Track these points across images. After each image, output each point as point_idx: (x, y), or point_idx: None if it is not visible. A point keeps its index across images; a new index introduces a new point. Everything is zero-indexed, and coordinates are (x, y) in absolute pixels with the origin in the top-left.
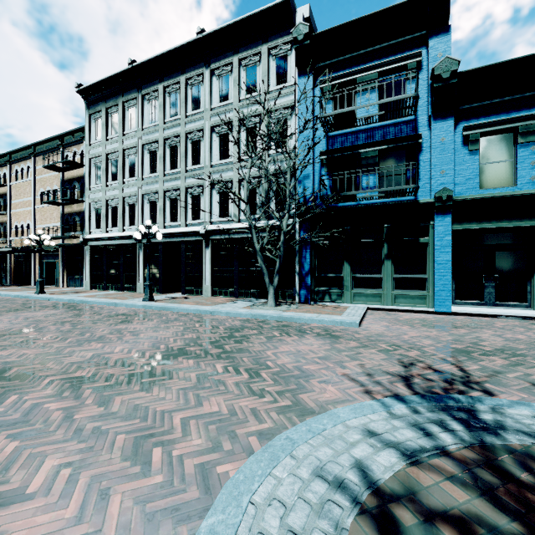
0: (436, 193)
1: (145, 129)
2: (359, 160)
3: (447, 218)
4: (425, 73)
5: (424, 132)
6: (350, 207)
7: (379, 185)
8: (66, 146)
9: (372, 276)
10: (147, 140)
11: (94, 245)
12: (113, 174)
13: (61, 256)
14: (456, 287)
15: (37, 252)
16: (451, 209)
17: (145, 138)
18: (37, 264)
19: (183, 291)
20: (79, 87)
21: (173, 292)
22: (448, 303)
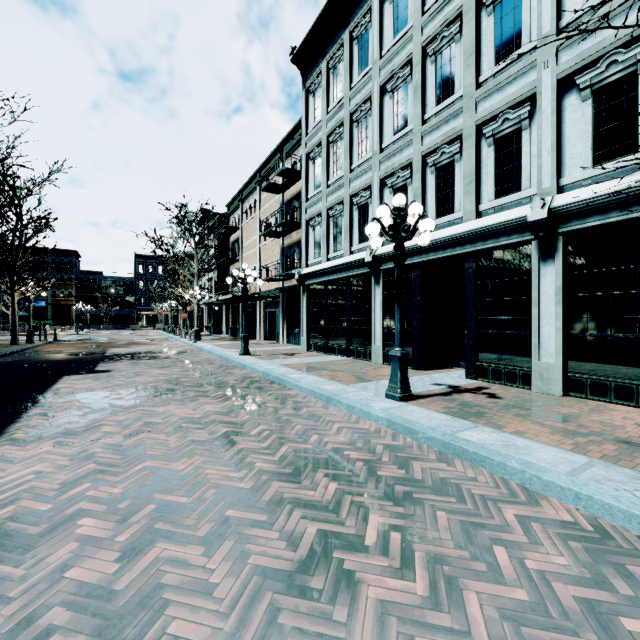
0: None
1: (384, 58)
2: None
3: None
4: None
5: None
6: None
7: None
8: (285, 158)
9: None
10: (389, 72)
11: (312, 283)
12: (335, 165)
13: (281, 303)
14: None
15: (259, 299)
16: None
17: (386, 70)
18: (261, 314)
19: (469, 370)
20: (294, 51)
21: (439, 368)
22: None
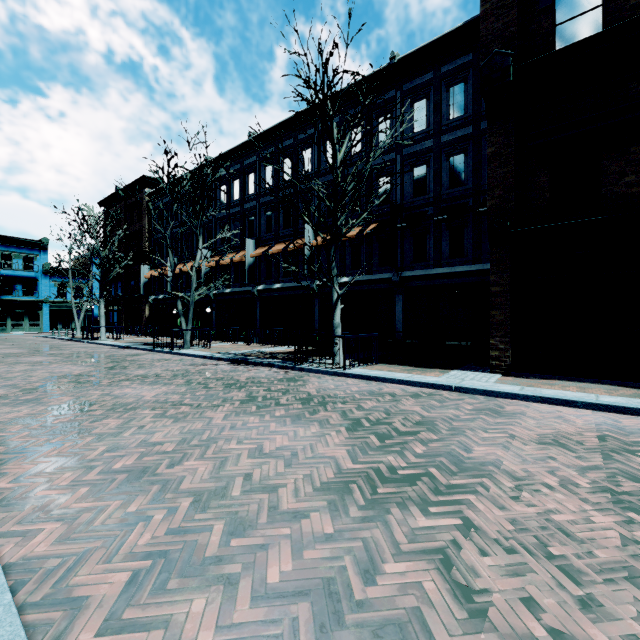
0: (45, 298)
1: None
2: (15, 282)
3: (48, 306)
4: (41, 261)
5: (40, 278)
6: (12, 299)
7: (23, 292)
8: None
9: (20, 322)
10: None
11: None
12: None
13: None
14: (50, 326)
15: None
16: (49, 303)
17: None
18: None
19: None
20: None
21: None
22: (48, 330)
